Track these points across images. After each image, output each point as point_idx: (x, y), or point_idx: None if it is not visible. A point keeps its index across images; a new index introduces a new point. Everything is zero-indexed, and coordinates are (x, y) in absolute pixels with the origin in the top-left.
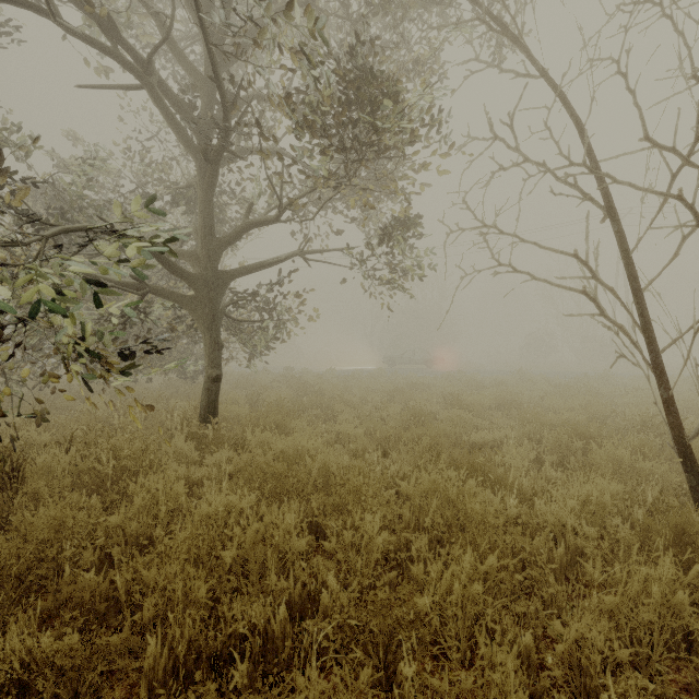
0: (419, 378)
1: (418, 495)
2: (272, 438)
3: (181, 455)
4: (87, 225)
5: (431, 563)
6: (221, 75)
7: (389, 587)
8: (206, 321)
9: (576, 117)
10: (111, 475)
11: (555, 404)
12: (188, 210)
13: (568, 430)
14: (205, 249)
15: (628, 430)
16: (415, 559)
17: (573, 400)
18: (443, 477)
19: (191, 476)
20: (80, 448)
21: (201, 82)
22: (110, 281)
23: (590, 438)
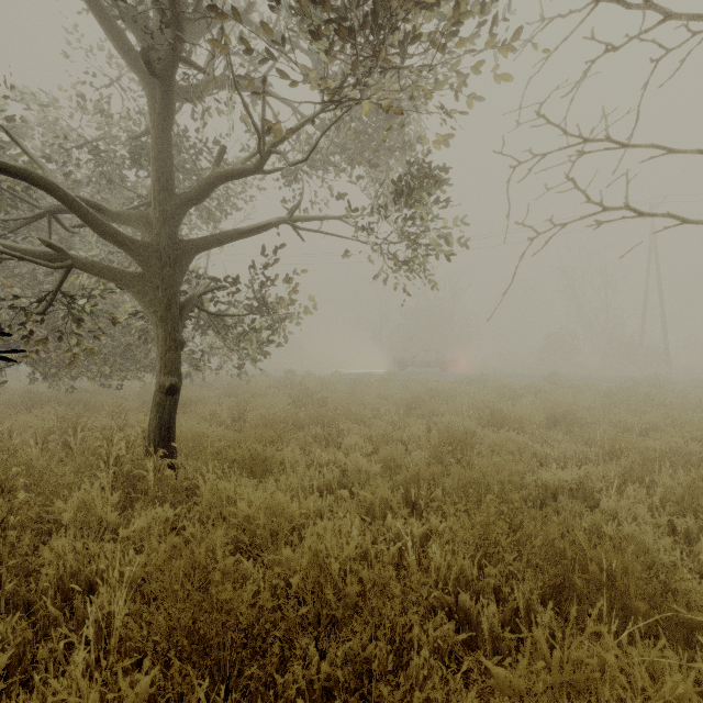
0: (439, 383)
1: (496, 624)
2: (238, 488)
3: (93, 516)
4: None
5: None
6: None
7: None
8: (159, 309)
9: None
10: None
11: (629, 421)
12: None
13: None
14: (159, 209)
15: None
16: None
17: (652, 415)
18: (601, 658)
19: (83, 569)
20: None
21: None
22: (15, 249)
23: None
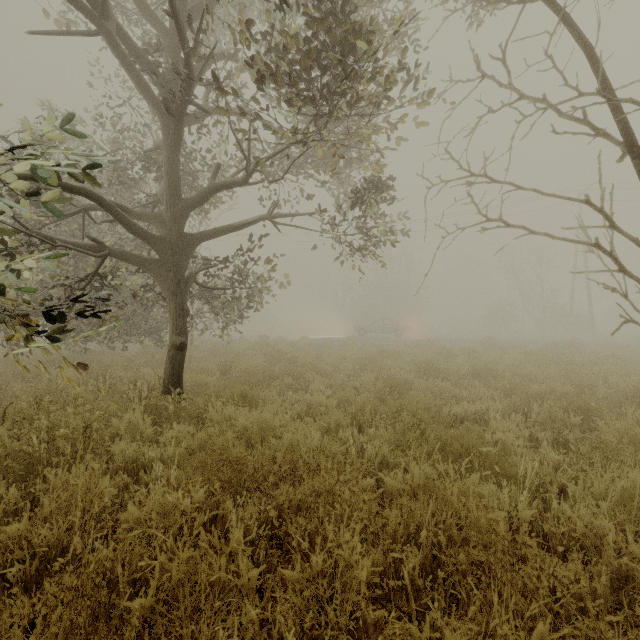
0: (390, 346)
1: (401, 483)
2: (236, 412)
3: (136, 431)
4: (28, 174)
5: (428, 591)
6: (178, 10)
7: (373, 629)
8: (171, 286)
9: (583, 43)
10: (42, 459)
11: (533, 373)
12: (158, 176)
13: (562, 404)
14: (170, 211)
15: (622, 402)
16: (408, 589)
17: (551, 368)
18: (439, 471)
19: (140, 458)
20: (8, 427)
21: (165, 34)
22: (67, 242)
23: (586, 412)
